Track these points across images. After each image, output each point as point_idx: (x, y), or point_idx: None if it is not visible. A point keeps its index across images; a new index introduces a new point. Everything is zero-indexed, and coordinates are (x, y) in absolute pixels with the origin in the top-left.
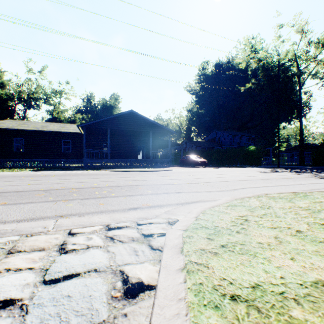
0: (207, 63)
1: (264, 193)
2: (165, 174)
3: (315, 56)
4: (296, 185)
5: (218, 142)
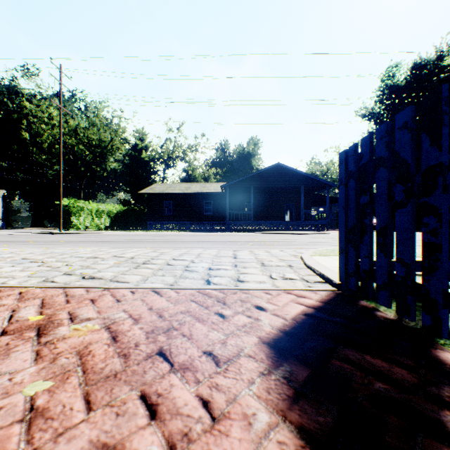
0: (396, 66)
1: None
2: (318, 236)
3: None
4: None
5: (417, 192)
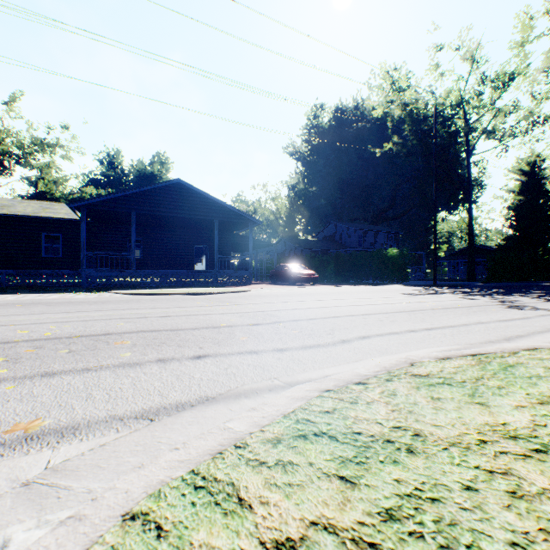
0: (321, 107)
1: (406, 358)
2: (227, 300)
3: (492, 102)
4: (472, 324)
5: (340, 242)
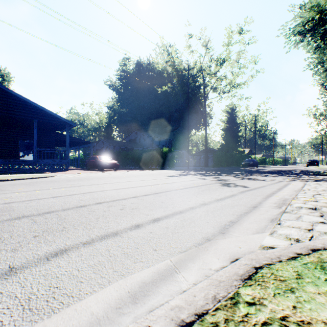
0: (128, 59)
1: None
2: (4, 188)
3: (215, 72)
4: (197, 207)
5: (139, 143)
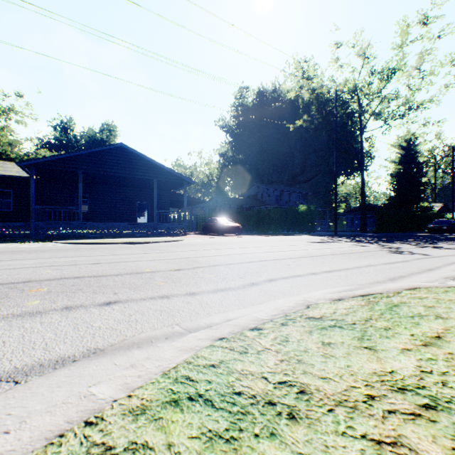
0: (246, 89)
1: (303, 300)
2: (159, 248)
3: (379, 91)
4: (363, 267)
5: (261, 200)
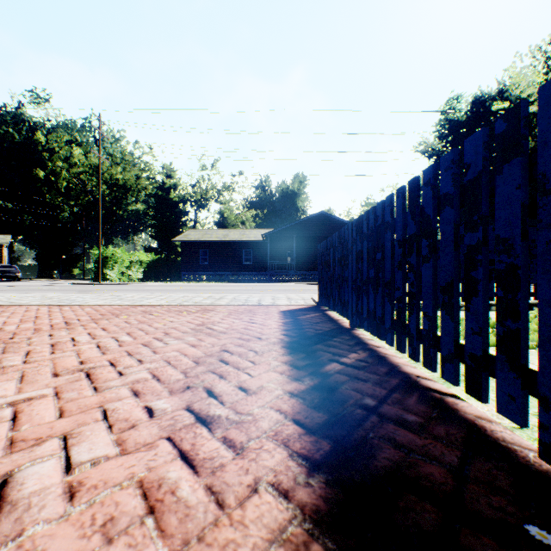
0: (457, 99)
1: None
2: None
3: None
4: None
5: None
